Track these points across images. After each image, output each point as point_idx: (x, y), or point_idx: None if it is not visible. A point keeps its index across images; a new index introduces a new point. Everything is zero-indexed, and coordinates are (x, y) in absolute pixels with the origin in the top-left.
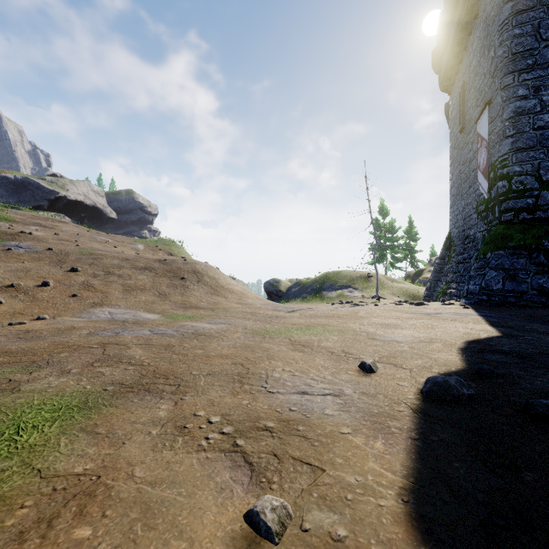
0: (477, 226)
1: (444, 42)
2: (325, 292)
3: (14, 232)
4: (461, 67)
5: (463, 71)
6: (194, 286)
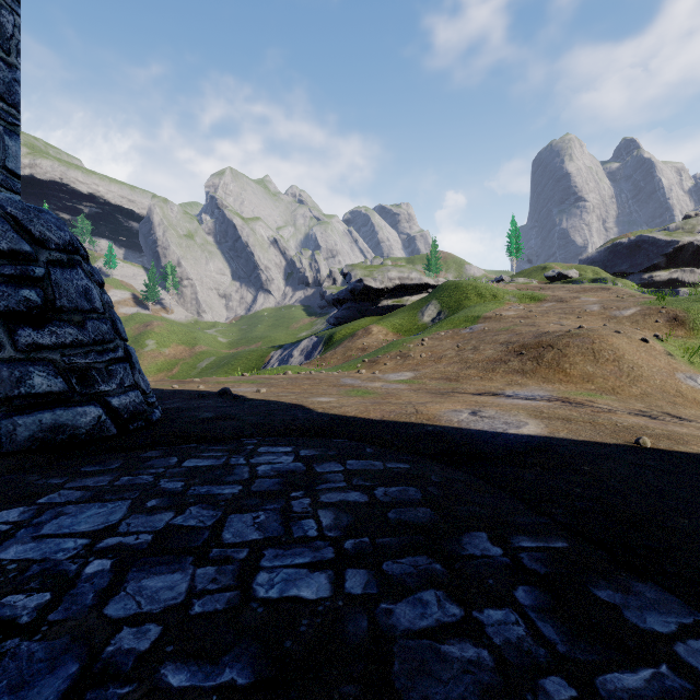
0: None
1: None
2: None
3: (490, 315)
4: None
5: None
6: (517, 362)
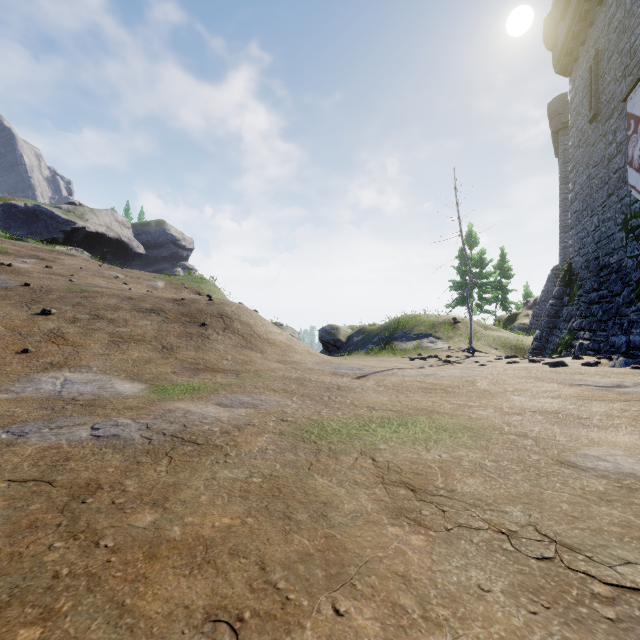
0: (625, 249)
1: (565, 1)
2: (397, 342)
3: None
4: (590, 32)
5: (596, 36)
6: (218, 335)
